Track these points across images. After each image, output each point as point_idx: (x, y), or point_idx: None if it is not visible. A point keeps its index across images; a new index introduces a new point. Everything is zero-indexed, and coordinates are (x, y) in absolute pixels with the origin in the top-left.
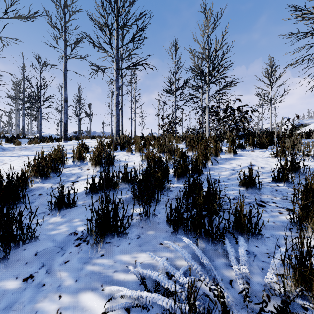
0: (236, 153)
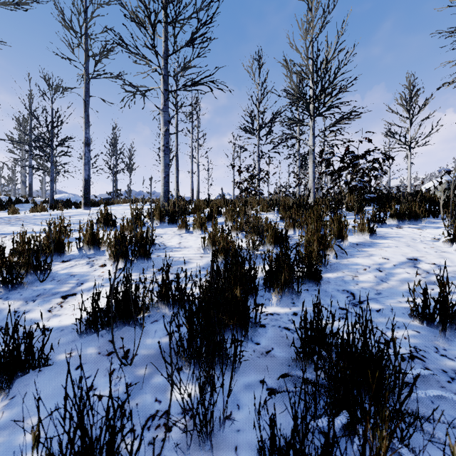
0: (374, 233)
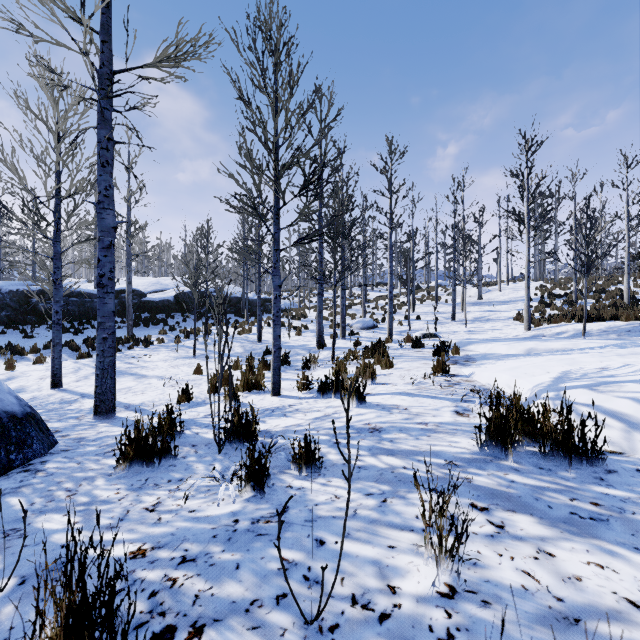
0: None
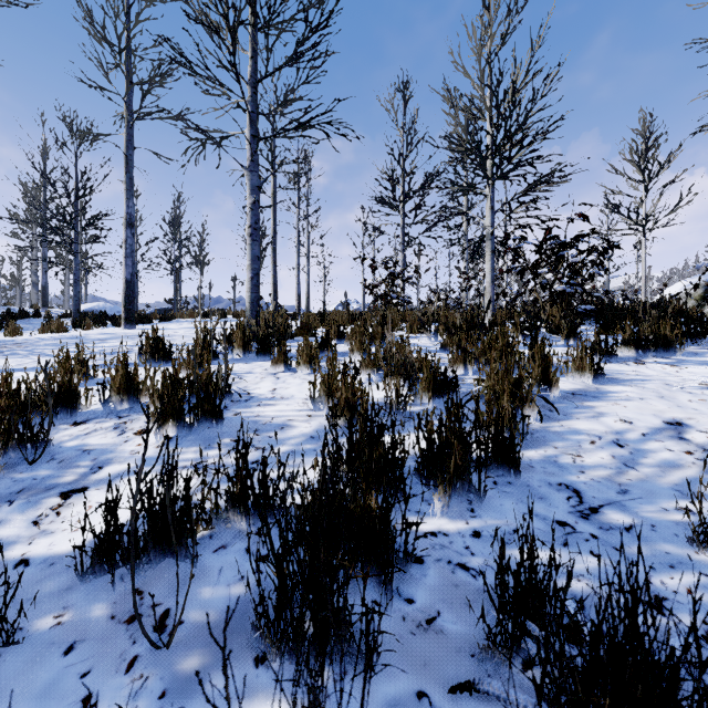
0: (601, 374)
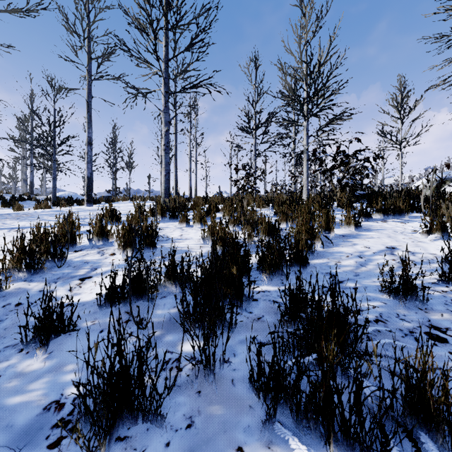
0: (360, 226)
